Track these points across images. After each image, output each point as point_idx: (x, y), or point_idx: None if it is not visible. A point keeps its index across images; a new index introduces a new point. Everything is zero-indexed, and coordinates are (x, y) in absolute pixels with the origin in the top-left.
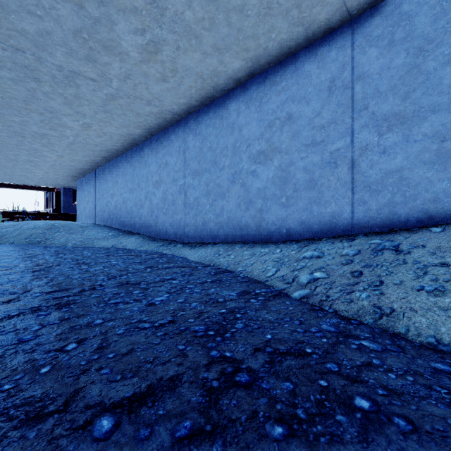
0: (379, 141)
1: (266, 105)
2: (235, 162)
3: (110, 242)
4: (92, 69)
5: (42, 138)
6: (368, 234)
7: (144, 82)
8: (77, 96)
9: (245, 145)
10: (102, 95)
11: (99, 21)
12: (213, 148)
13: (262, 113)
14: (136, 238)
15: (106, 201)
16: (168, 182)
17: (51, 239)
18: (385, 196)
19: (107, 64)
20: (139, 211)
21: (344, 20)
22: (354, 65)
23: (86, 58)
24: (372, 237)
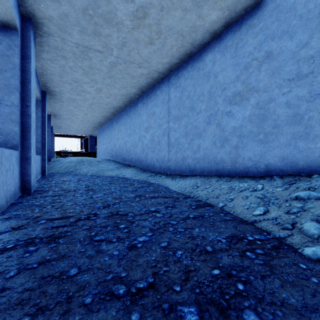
0: None
1: (242, 49)
2: (211, 105)
3: (114, 172)
4: (98, 42)
5: (73, 102)
6: None
7: (135, 47)
8: (90, 67)
9: (220, 89)
10: (107, 64)
11: None
12: (190, 96)
13: (238, 58)
14: (132, 170)
15: (114, 143)
16: (155, 127)
17: (79, 170)
18: None
19: (108, 36)
20: (135, 150)
21: None
22: None
23: (93, 33)
24: None
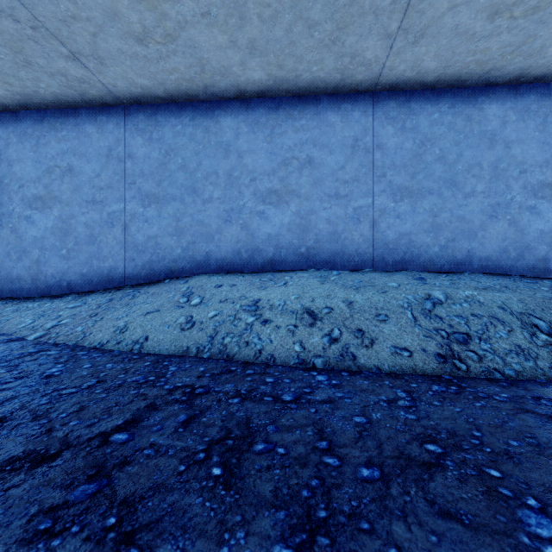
0: (143, 212)
1: (45, 147)
2: (3, 201)
3: None
4: None
5: None
6: (134, 285)
7: None
8: None
9: (17, 184)
10: None
11: None
12: None
13: (40, 155)
14: None
15: None
16: None
17: None
18: (147, 256)
19: None
20: None
21: (117, 102)
22: (127, 144)
23: None
24: (133, 288)
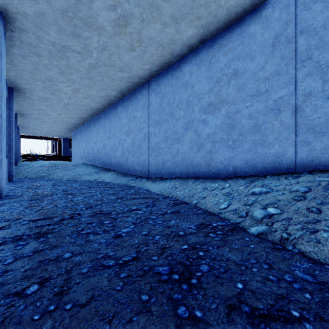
0: (323, 87)
1: (215, 64)
2: (188, 113)
3: (93, 176)
4: (77, 43)
5: (46, 101)
6: (312, 172)
7: (116, 52)
8: (67, 67)
9: (197, 99)
10: (86, 65)
11: (80, 0)
12: (170, 103)
13: (211, 72)
14: (112, 174)
15: (91, 146)
16: (136, 131)
17: (52, 174)
18: None
19: (88, 38)
20: (115, 154)
21: None
22: (298, 21)
23: (72, 34)
24: (318, 175)
